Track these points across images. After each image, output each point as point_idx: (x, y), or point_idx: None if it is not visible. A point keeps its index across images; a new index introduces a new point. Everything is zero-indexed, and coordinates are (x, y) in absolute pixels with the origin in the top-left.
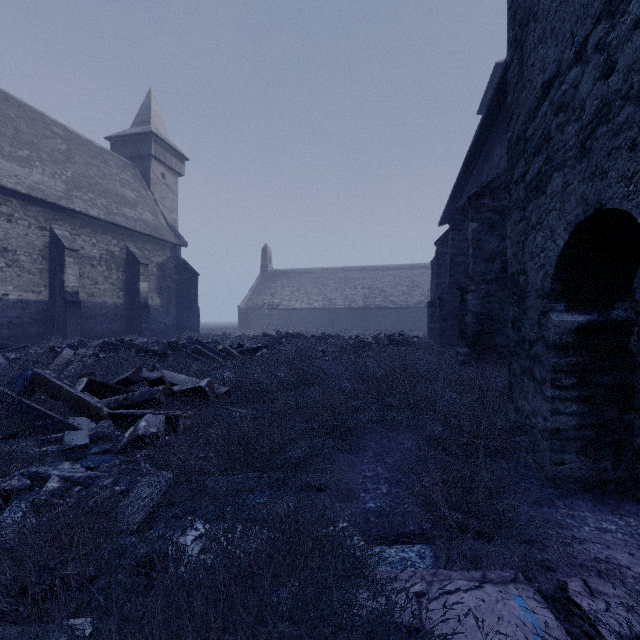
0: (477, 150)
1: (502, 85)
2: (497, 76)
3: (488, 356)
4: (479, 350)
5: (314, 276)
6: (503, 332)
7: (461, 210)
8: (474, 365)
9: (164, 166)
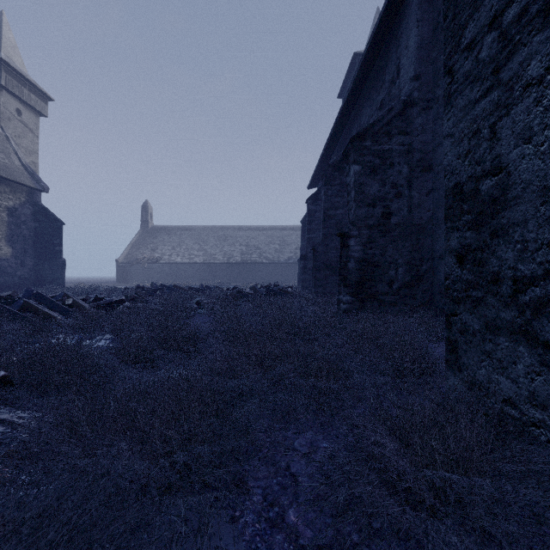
0: (346, 113)
1: (376, 39)
2: (355, 65)
3: (370, 304)
4: (361, 298)
5: (195, 233)
6: (384, 279)
7: (333, 167)
8: (360, 314)
9: (20, 101)
